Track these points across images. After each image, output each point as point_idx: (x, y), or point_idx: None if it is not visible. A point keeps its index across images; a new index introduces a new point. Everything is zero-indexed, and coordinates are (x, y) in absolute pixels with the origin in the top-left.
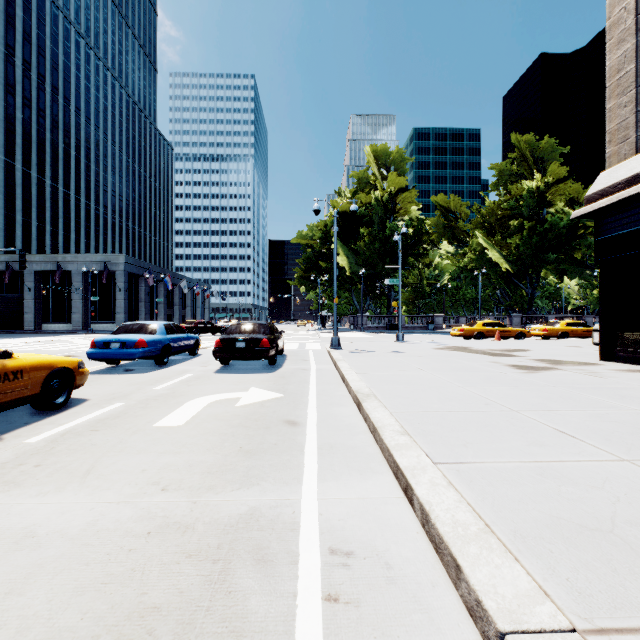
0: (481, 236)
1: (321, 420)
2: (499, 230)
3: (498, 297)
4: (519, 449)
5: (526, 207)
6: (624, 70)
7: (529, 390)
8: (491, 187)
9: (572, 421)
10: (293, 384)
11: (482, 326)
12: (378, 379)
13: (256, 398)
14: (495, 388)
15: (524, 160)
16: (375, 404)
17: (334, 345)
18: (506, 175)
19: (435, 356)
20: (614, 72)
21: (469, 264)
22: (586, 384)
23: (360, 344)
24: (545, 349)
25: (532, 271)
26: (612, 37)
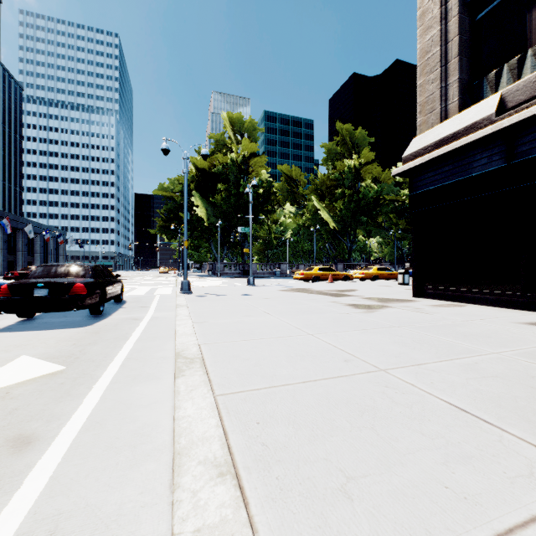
0: (315, 200)
1: (92, 424)
2: (328, 196)
3: (327, 249)
4: (442, 483)
5: (347, 180)
6: (431, 52)
7: (380, 334)
8: (322, 162)
9: (455, 382)
10: (102, 343)
11: (318, 271)
12: (217, 330)
13: (3, 380)
14: (346, 333)
15: (345, 144)
16: (195, 380)
17: (184, 289)
18: (333, 154)
19: (281, 298)
20: (424, 54)
21: (307, 222)
22: (423, 322)
23: (213, 288)
24: (368, 289)
25: (351, 229)
26: (422, 24)
